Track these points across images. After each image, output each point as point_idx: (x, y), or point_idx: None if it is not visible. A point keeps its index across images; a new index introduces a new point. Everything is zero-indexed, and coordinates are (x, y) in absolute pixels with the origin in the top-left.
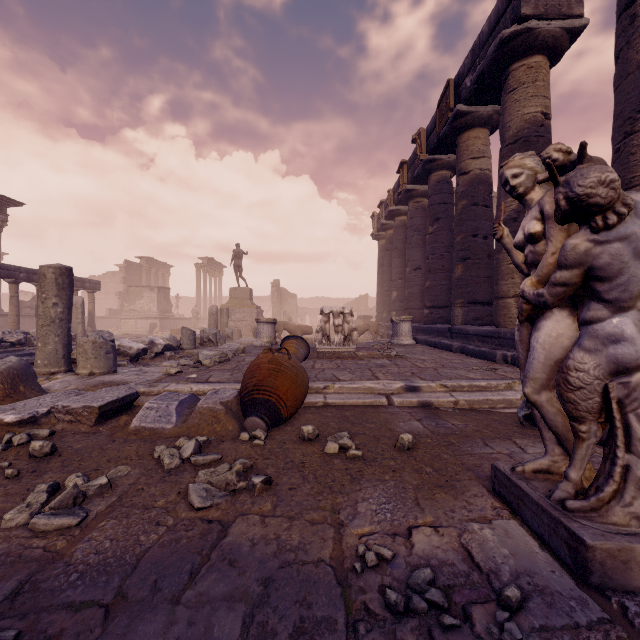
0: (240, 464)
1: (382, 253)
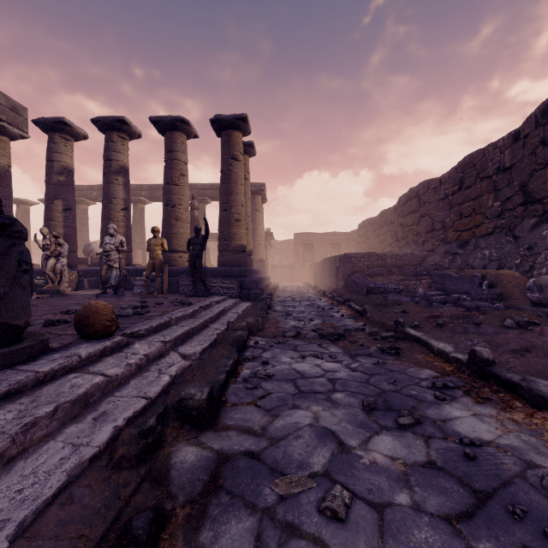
0: None
1: None
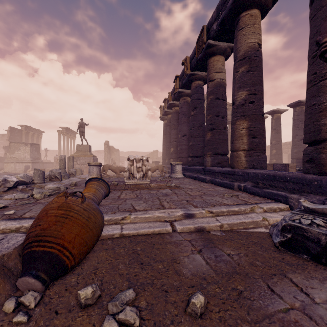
0: None
1: (165, 127)
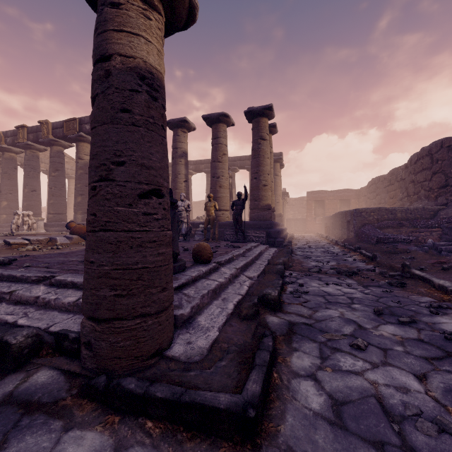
0: None
1: None
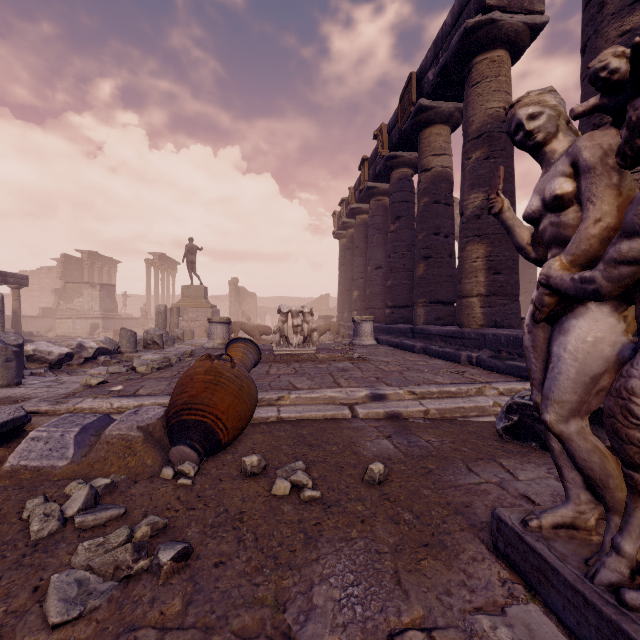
0: (147, 525)
1: (343, 252)
